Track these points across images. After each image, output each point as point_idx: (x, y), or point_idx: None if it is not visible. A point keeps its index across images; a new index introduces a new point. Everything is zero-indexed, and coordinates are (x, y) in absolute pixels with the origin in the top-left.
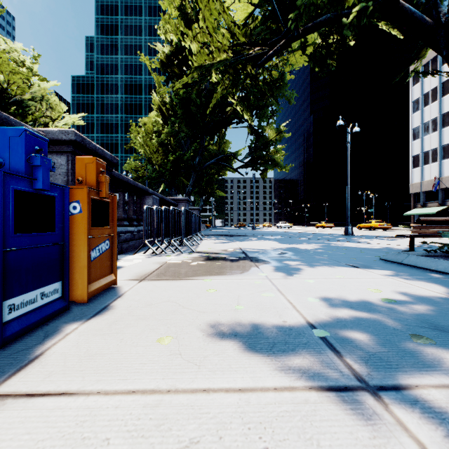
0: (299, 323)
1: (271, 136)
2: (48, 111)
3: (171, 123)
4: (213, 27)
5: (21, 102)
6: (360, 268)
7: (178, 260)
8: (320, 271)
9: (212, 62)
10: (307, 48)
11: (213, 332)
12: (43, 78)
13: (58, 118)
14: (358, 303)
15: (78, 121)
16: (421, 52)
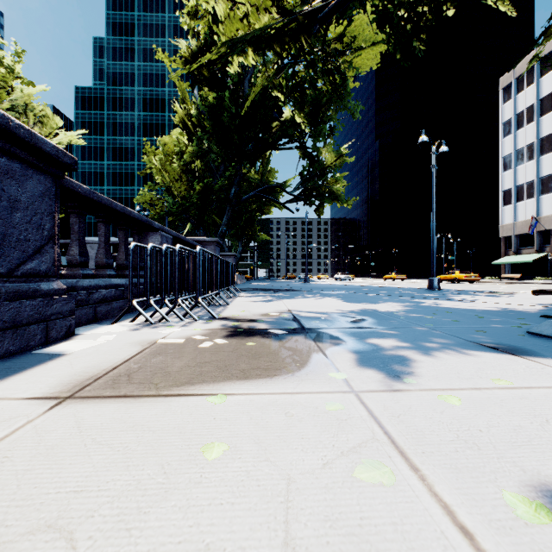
0: None
1: (329, 161)
2: (36, 126)
3: (197, 140)
4: None
5: None
6: (516, 354)
7: (181, 336)
8: (447, 363)
9: (247, 32)
10: (377, 45)
11: None
12: (30, 82)
13: (50, 136)
14: None
15: (77, 140)
16: (550, 27)
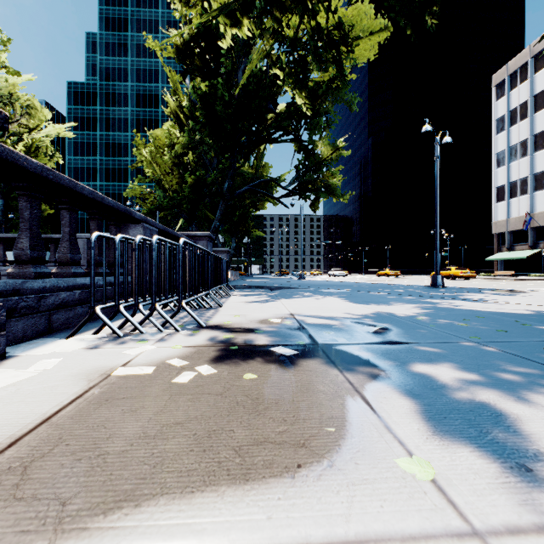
0: None
1: (325, 155)
2: (23, 118)
3: (189, 130)
4: None
5: None
6: None
7: (152, 361)
8: None
9: None
10: (375, 35)
11: None
12: (16, 72)
13: (38, 128)
14: None
15: (66, 133)
16: None
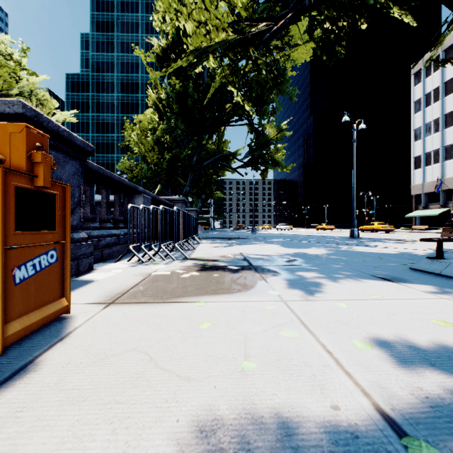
0: (365, 414)
1: (271, 135)
2: (38, 107)
3: (167, 119)
4: (210, 1)
5: (8, 96)
6: (394, 282)
7: (167, 270)
8: (346, 286)
9: (209, 44)
10: (310, 43)
11: (201, 451)
12: (33, 72)
13: (49, 115)
14: (436, 352)
15: (70, 118)
16: (440, 37)
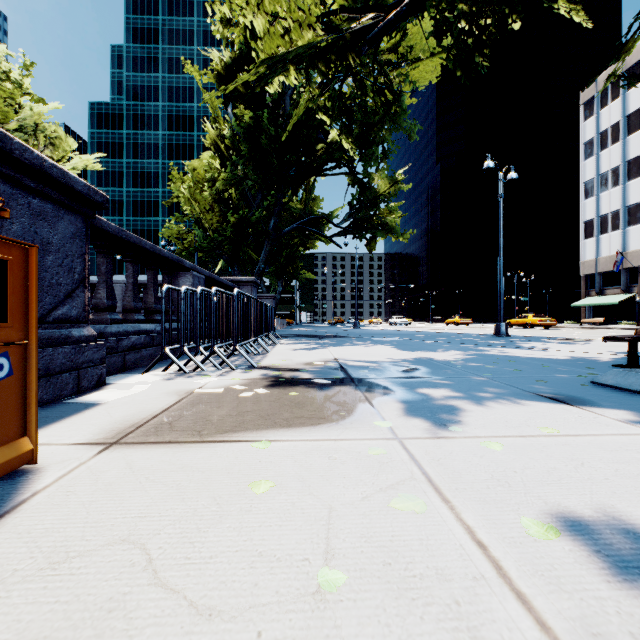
0: None
1: (382, 188)
2: (47, 149)
3: (231, 165)
4: None
5: None
6: (572, 404)
7: (219, 386)
8: (498, 413)
9: (289, 49)
10: (437, 56)
11: None
12: (40, 99)
13: (63, 160)
14: None
15: (94, 165)
16: (628, 42)
